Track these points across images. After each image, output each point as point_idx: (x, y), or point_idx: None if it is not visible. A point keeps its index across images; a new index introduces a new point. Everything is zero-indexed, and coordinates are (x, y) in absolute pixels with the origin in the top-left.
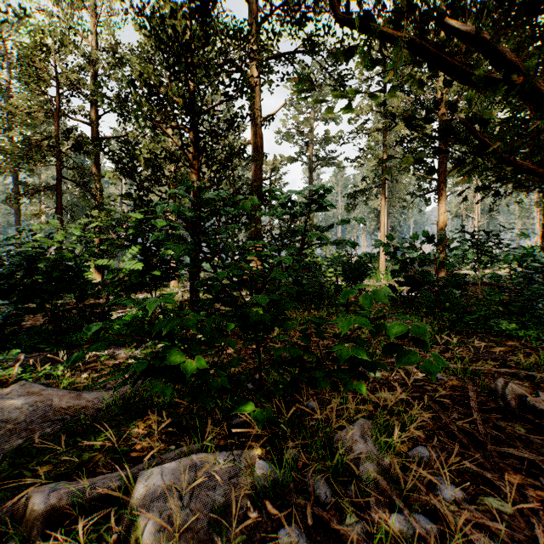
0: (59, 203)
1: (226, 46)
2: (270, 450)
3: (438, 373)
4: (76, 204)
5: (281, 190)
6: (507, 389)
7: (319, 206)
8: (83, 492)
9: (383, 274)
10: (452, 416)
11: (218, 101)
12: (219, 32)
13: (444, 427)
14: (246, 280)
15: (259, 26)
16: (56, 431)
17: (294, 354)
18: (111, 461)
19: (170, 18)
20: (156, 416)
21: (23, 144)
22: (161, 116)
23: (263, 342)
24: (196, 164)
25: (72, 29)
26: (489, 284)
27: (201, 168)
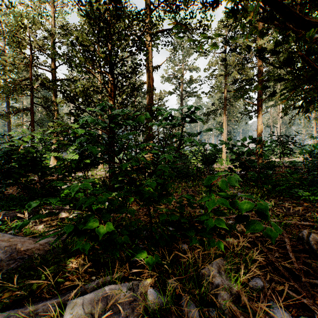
0: (32, 118)
1: (131, 22)
2: (158, 280)
3: (263, 225)
4: (42, 119)
5: (165, 109)
6: (310, 237)
7: (190, 119)
8: (28, 317)
9: (225, 160)
10: (275, 255)
11: (127, 58)
12: (127, 16)
13: (270, 263)
14: (142, 168)
15: (151, 10)
16: (18, 266)
17: (173, 218)
18: (52, 289)
19: (95, 3)
20: (84, 254)
21: (10, 83)
22: (91, 65)
23: (153, 204)
24: (113, 94)
25: (40, 15)
26: (287, 166)
27: (115, 97)
